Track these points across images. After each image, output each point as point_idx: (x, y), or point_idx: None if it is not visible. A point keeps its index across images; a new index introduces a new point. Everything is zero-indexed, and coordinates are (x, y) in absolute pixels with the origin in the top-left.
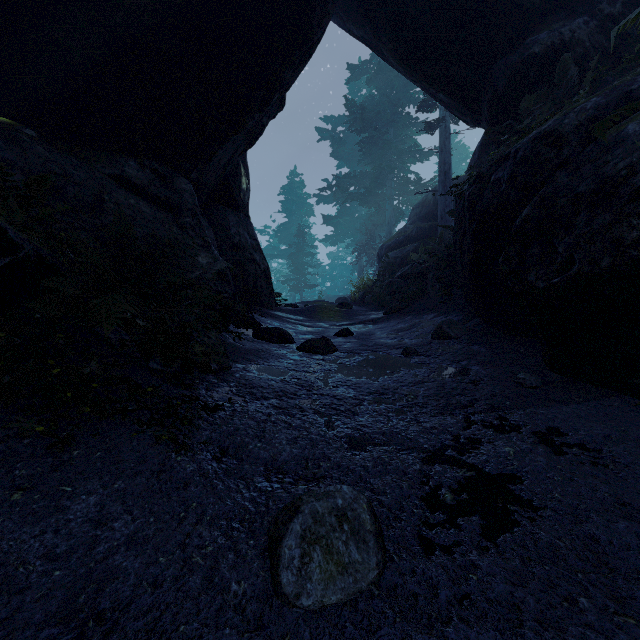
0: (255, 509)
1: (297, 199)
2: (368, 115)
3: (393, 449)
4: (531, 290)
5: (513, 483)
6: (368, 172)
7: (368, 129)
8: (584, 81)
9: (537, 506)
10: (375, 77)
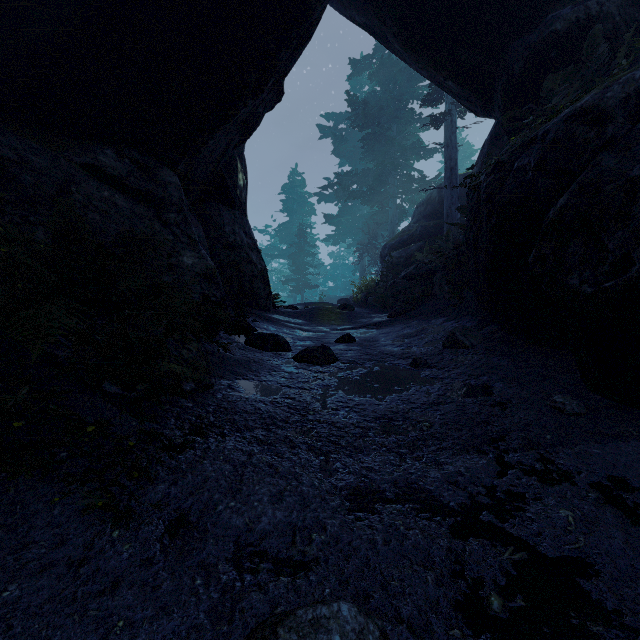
0: (212, 628)
1: (298, 198)
2: (370, 111)
3: (409, 509)
4: (574, 296)
5: (584, 576)
6: (370, 170)
7: (370, 125)
8: (617, 57)
9: (632, 625)
10: (378, 72)
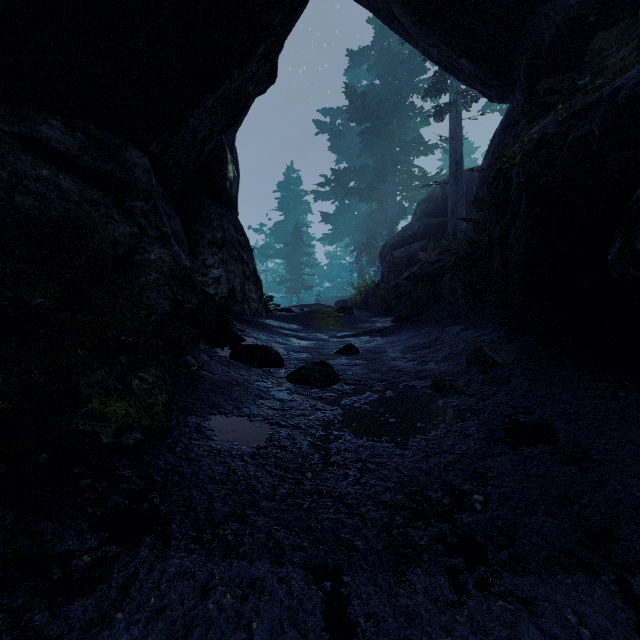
0: None
1: (294, 196)
2: (369, 104)
3: None
4: None
5: None
6: (369, 166)
7: (369, 119)
8: None
9: None
10: (377, 63)
